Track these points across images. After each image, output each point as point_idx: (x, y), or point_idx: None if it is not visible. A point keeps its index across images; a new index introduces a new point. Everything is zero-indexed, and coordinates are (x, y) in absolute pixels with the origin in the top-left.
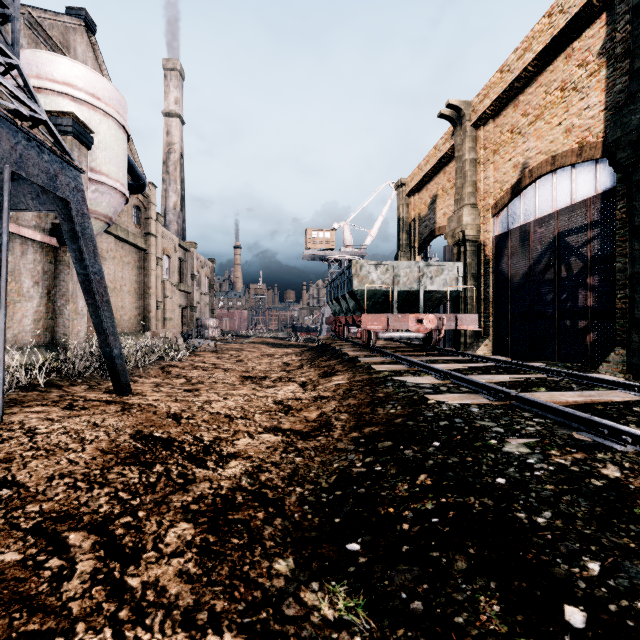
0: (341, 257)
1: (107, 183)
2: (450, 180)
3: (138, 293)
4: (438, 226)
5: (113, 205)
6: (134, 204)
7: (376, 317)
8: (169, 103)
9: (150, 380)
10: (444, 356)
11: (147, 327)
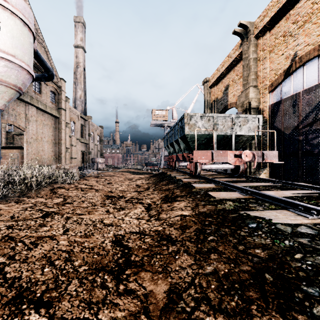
0: (171, 125)
1: (13, 61)
2: (238, 74)
3: (54, 142)
4: (230, 103)
5: (20, 78)
6: (51, 90)
7: (204, 153)
8: (77, 40)
9: (35, 200)
10: (257, 182)
11: (59, 162)
